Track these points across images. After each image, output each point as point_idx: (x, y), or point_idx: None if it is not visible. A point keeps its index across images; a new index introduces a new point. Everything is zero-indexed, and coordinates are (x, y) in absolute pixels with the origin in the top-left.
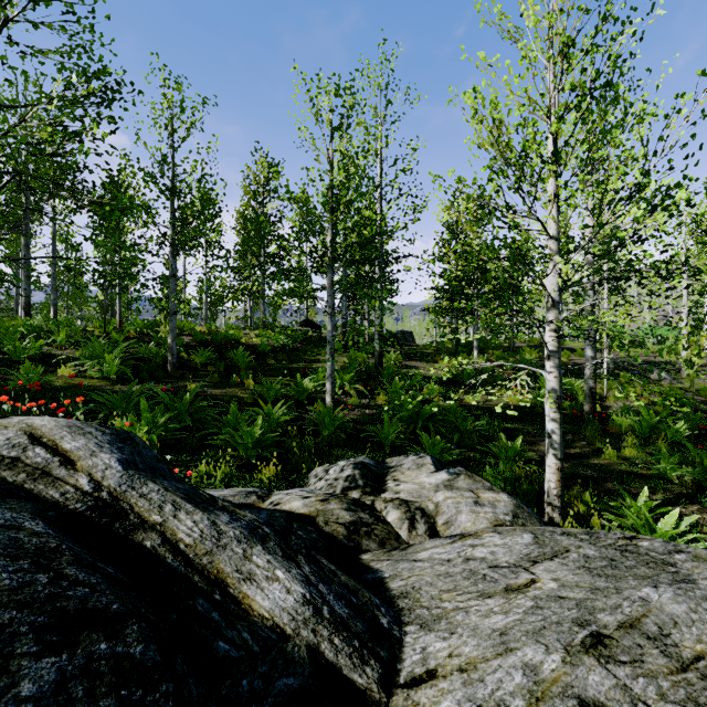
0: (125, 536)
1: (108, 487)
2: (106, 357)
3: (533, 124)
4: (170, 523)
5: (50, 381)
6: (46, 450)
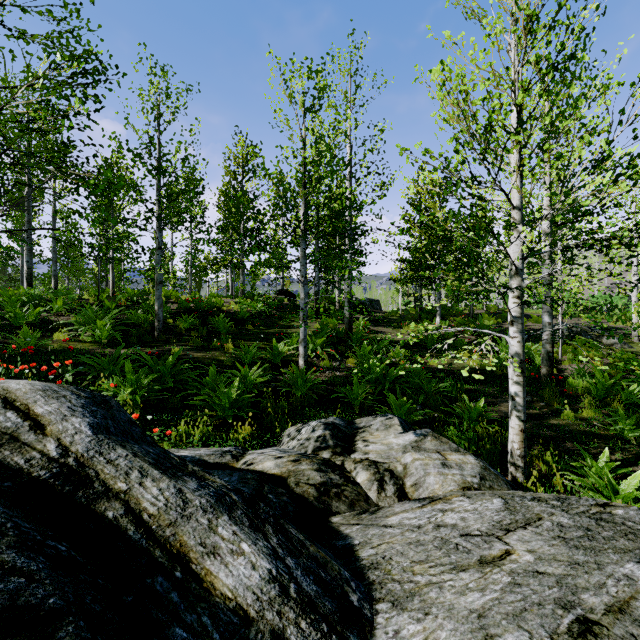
0: (87, 505)
1: (76, 453)
2: (98, 323)
3: (499, 94)
4: (135, 490)
5: (46, 345)
6: (18, 414)
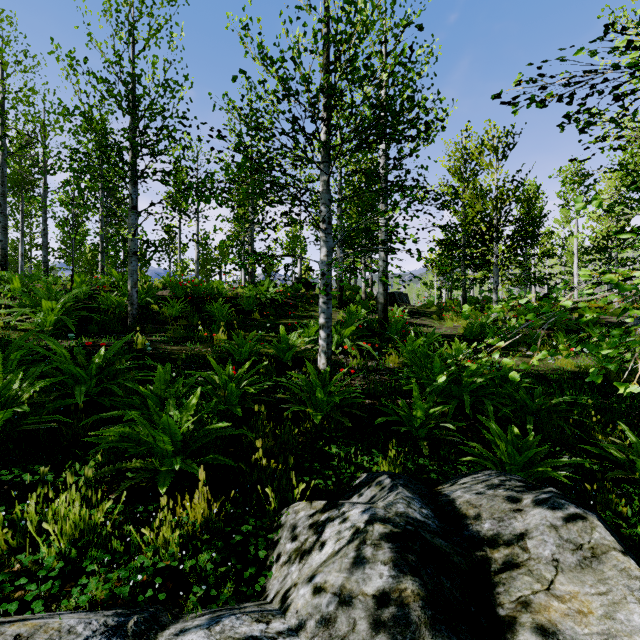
0: None
1: None
2: (43, 304)
3: None
4: None
5: None
6: None
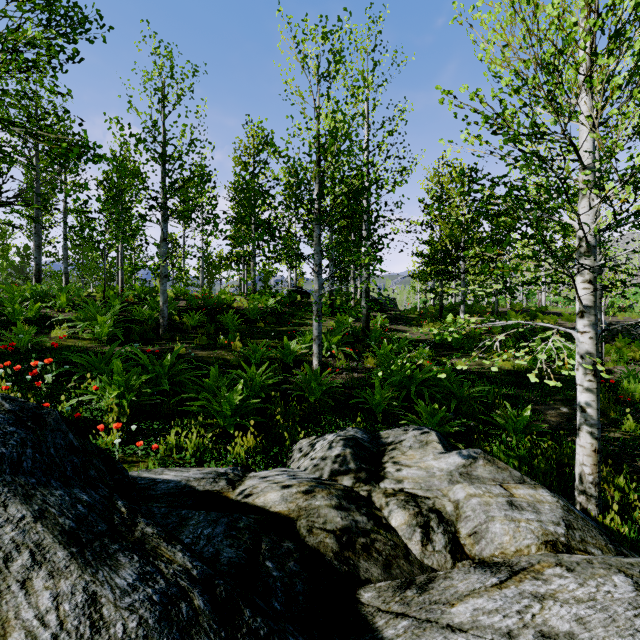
0: None
1: None
2: (98, 319)
3: None
4: (7, 600)
5: (40, 342)
6: None
